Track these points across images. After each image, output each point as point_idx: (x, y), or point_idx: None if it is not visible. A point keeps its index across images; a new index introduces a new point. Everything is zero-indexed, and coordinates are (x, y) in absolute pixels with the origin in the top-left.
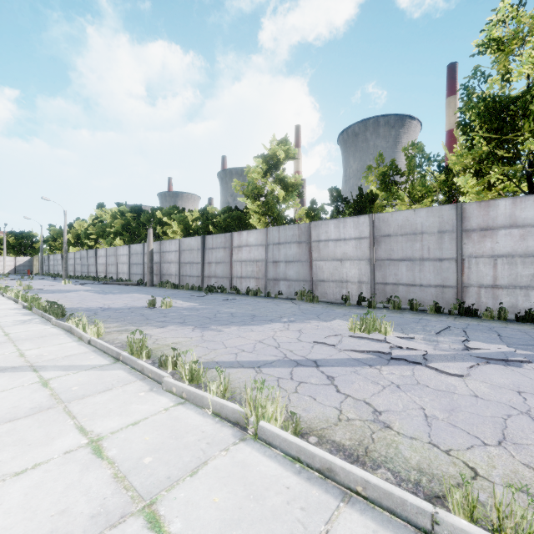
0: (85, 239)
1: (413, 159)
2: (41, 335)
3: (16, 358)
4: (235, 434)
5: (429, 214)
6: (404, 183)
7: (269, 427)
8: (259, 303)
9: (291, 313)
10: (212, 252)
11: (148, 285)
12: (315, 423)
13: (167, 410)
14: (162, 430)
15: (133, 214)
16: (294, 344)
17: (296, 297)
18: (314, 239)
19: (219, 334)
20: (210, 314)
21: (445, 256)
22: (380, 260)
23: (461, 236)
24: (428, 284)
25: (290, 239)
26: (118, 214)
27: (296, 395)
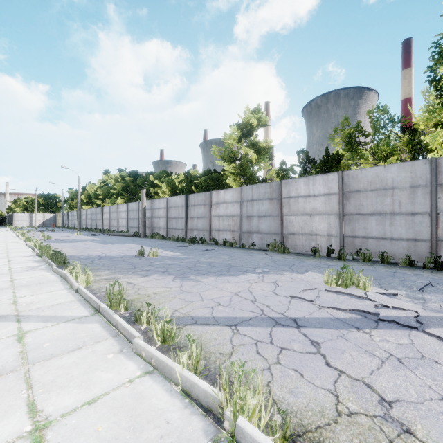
0: (94, 199)
1: (378, 121)
2: (39, 282)
3: (8, 305)
4: (207, 429)
5: (400, 169)
6: (368, 143)
7: (251, 430)
8: (235, 253)
9: (265, 264)
10: (194, 208)
11: (142, 237)
12: (308, 417)
13: (132, 381)
14: (120, 414)
15: (131, 178)
16: (271, 298)
17: (268, 248)
18: (284, 196)
19: (196, 284)
20: (190, 263)
21: (417, 210)
22: (349, 215)
23: (436, 190)
24: (399, 237)
25: (263, 196)
26: (120, 178)
27: (279, 368)
